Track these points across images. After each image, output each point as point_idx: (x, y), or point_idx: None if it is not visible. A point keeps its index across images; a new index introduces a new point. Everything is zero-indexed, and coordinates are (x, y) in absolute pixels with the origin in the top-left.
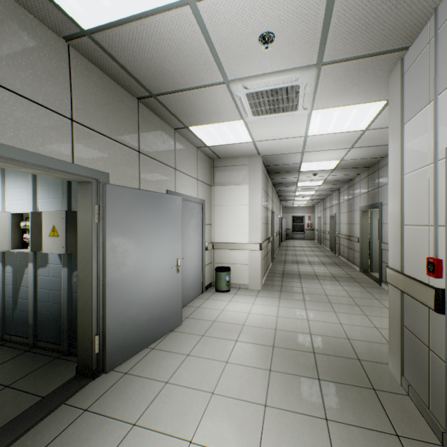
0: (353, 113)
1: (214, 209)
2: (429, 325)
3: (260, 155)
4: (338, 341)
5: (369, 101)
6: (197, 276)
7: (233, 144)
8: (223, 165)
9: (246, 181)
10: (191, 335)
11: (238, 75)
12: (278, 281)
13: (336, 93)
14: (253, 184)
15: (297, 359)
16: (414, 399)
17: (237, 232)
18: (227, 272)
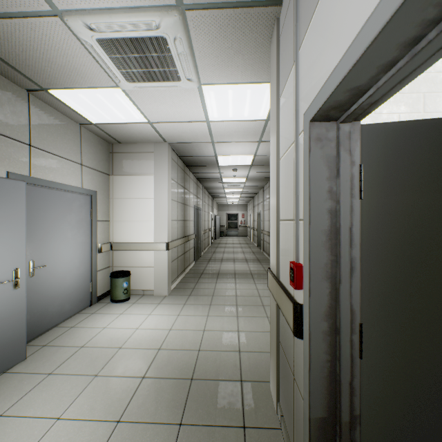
0: (248, 95)
1: (113, 202)
2: (294, 347)
3: (167, 142)
4: (227, 357)
5: (260, 81)
6: (80, 285)
7: (127, 124)
8: (124, 151)
9: (151, 171)
10: (31, 376)
11: (70, 3)
12: (192, 282)
13: (220, 63)
14: (159, 174)
15: (166, 393)
16: (284, 436)
17: (140, 229)
18: (125, 278)
